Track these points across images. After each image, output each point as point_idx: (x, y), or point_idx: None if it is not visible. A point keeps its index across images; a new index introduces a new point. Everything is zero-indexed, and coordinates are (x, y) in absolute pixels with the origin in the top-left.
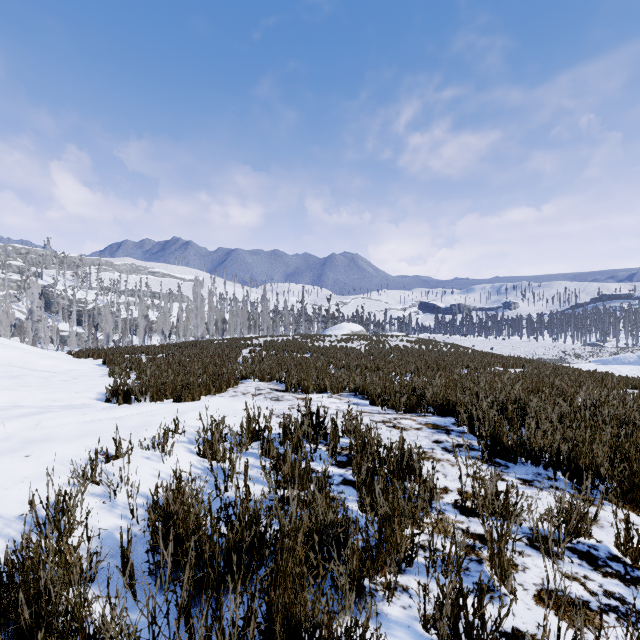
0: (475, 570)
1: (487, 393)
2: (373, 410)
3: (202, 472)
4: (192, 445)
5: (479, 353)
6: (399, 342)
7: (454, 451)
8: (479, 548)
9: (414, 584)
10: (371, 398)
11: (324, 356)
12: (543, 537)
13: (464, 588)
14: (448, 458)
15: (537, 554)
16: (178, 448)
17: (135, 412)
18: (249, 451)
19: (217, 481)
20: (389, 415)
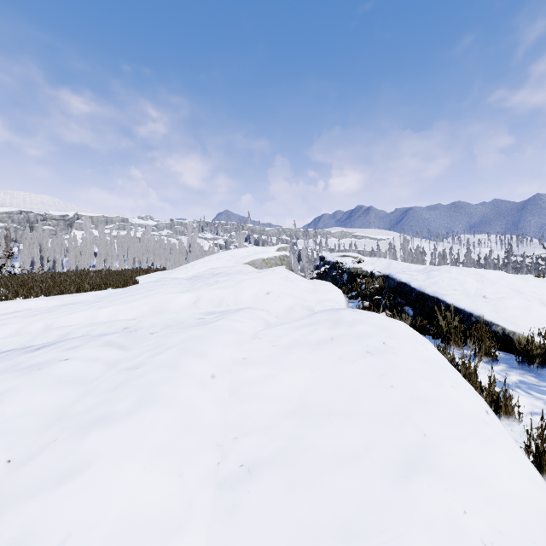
0: None
1: None
2: None
3: None
4: None
5: None
6: None
7: None
8: None
9: None
10: None
11: None
12: None
13: None
14: None
15: None
16: None
17: None
18: None
19: None
20: None
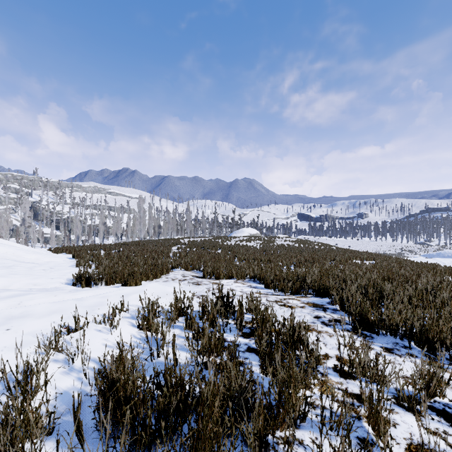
0: (355, 425)
1: (353, 280)
2: (268, 292)
3: (141, 341)
4: (134, 320)
5: (341, 249)
6: (284, 242)
7: (334, 327)
8: (357, 406)
9: (308, 438)
10: (266, 283)
11: (231, 252)
12: (406, 397)
13: (353, 448)
14: (326, 330)
15: (403, 411)
16: (123, 322)
17: (93, 294)
18: (176, 324)
19: (152, 349)
20: (280, 296)
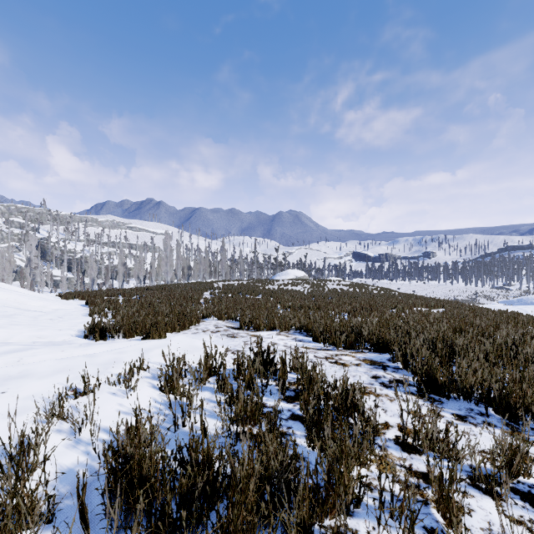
0: (422, 512)
1: (418, 332)
2: (316, 346)
3: (163, 407)
4: (155, 380)
5: (404, 295)
6: (336, 286)
7: (395, 390)
8: (424, 488)
9: (363, 528)
10: (314, 336)
11: (273, 298)
12: (484, 476)
13: None
14: (386, 393)
15: (480, 495)
16: (142, 383)
17: (107, 349)
18: (206, 386)
19: (175, 417)
20: (331, 351)
